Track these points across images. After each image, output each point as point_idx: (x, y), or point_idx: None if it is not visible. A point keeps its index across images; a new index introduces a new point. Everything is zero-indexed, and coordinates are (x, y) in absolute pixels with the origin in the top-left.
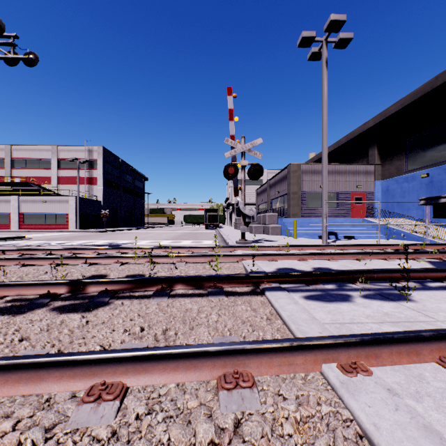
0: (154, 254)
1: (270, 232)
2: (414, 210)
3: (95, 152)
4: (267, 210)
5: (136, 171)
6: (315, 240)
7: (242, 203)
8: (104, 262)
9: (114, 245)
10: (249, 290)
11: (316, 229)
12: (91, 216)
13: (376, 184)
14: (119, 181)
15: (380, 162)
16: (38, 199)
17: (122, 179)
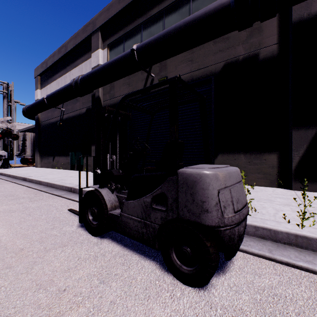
0: None
1: None
2: None
3: None
4: None
5: None
6: None
7: None
8: None
9: None
10: None
11: None
12: None
13: None
14: None
15: None
16: None
17: None
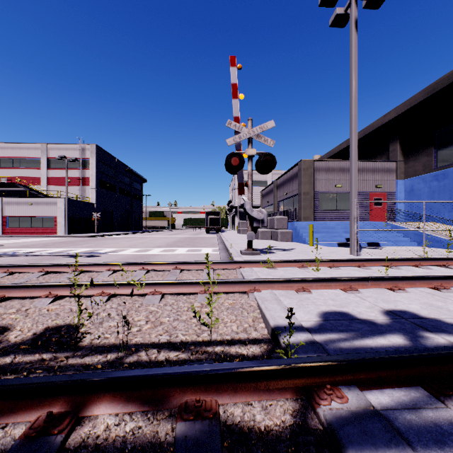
0: (111, 281)
1: (279, 238)
2: (446, 213)
3: (88, 151)
4: (274, 213)
5: (133, 172)
6: (337, 249)
7: (249, 203)
8: (28, 295)
9: (91, 255)
10: (288, 419)
11: (334, 235)
12: (83, 219)
13: (398, 183)
14: (115, 182)
15: (402, 158)
16: (23, 201)
17: (118, 180)
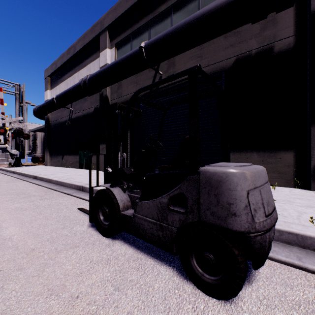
0: None
1: None
2: None
3: None
4: None
5: None
6: None
7: None
8: None
9: None
10: None
11: None
12: None
13: None
14: None
15: None
16: None
17: None
